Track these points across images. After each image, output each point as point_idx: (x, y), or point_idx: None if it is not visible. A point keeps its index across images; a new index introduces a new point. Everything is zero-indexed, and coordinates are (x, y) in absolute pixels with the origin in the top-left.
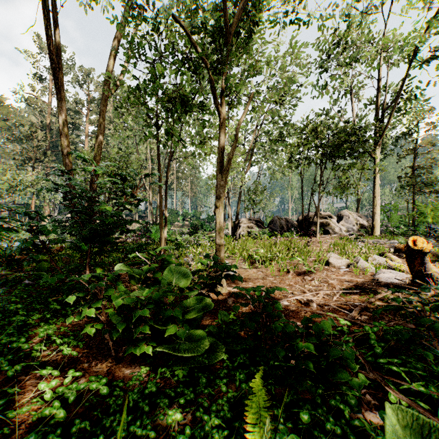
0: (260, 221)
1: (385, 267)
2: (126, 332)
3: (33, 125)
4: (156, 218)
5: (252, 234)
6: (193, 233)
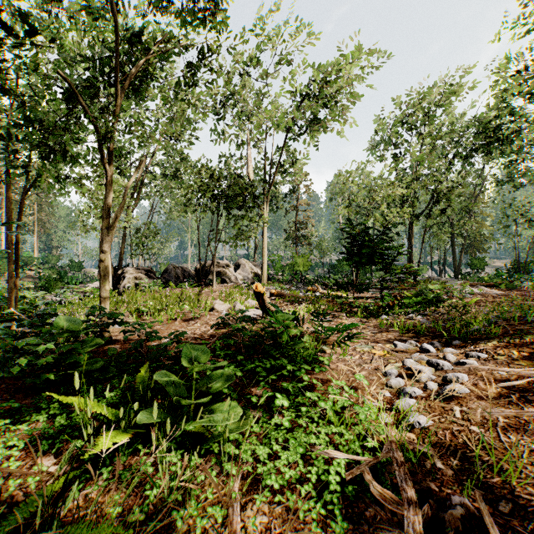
0: (151, 270)
1: (255, 308)
2: (27, 367)
3: None
4: None
5: (141, 286)
6: (49, 288)
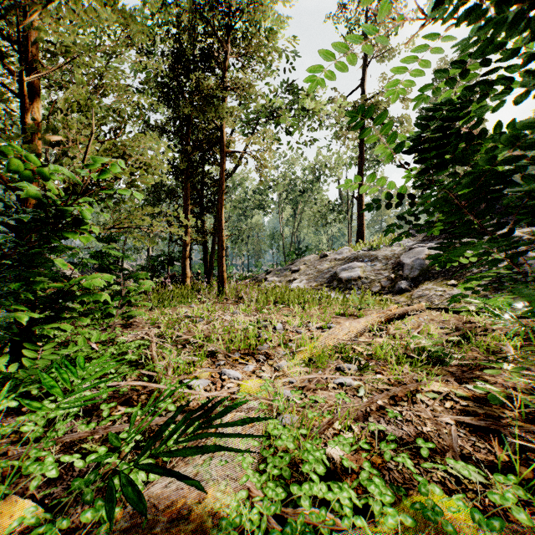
0: None
1: None
2: None
3: None
4: None
5: None
6: None
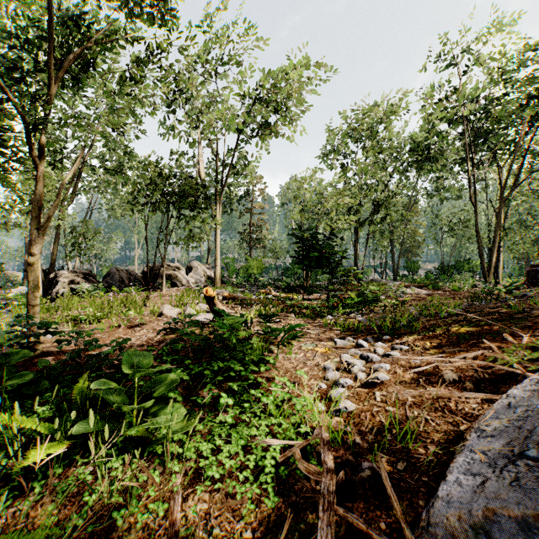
0: (91, 273)
1: (207, 312)
2: None
3: None
4: None
5: (79, 291)
6: None
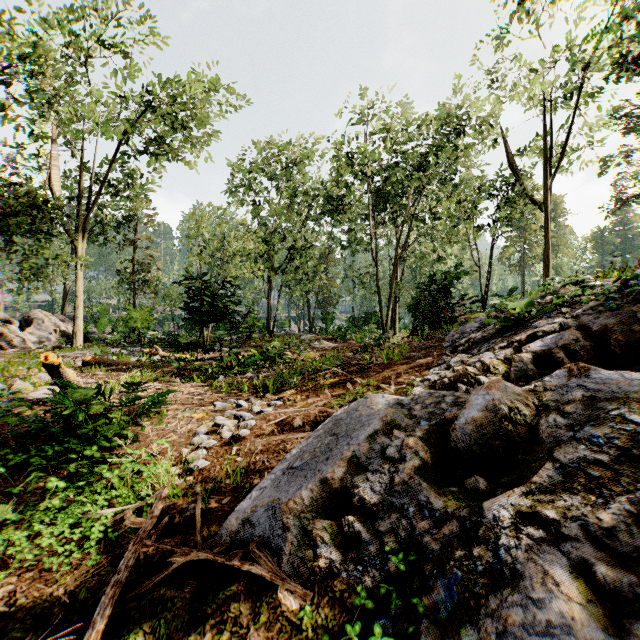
0: None
1: (53, 384)
2: None
3: None
4: None
5: None
6: None
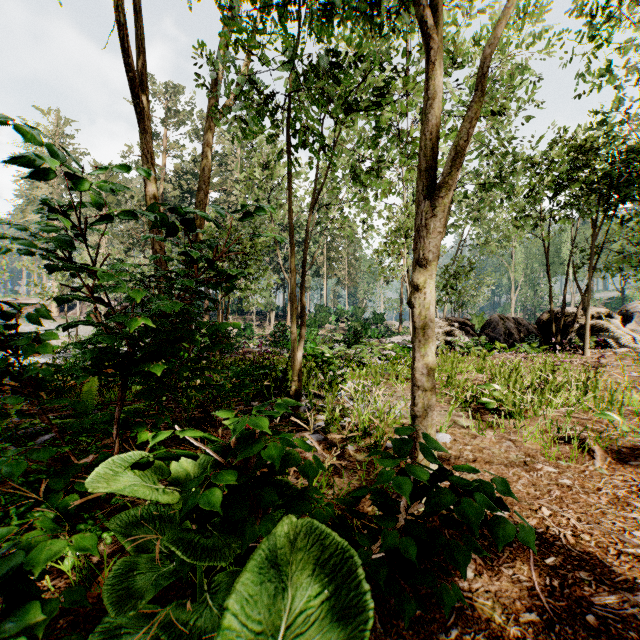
0: (467, 322)
1: None
2: None
3: (143, 196)
4: (297, 318)
5: (455, 345)
6: (352, 342)
